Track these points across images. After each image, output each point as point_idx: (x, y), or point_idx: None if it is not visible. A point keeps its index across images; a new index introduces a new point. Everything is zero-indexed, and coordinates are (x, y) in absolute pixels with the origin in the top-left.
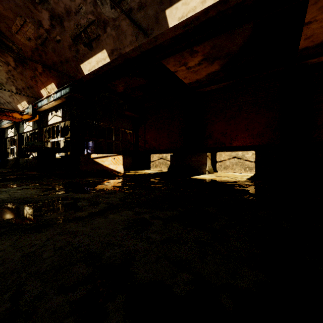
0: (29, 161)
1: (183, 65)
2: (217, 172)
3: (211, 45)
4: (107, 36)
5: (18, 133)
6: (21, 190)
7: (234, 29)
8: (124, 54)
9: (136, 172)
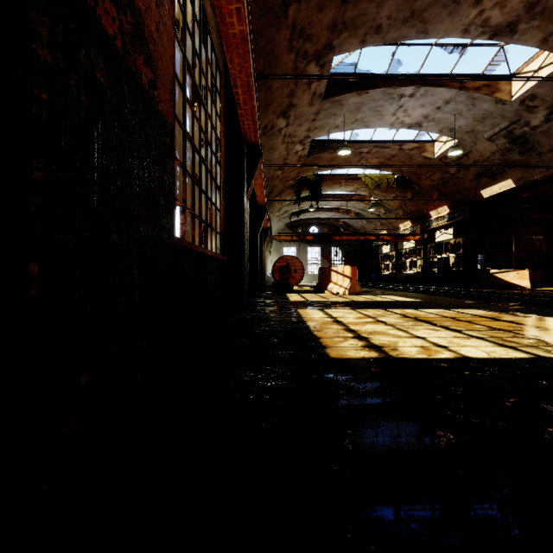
0: (409, 276)
1: None
2: None
3: None
4: (513, 170)
5: (396, 250)
6: None
7: None
8: (532, 180)
9: (548, 289)
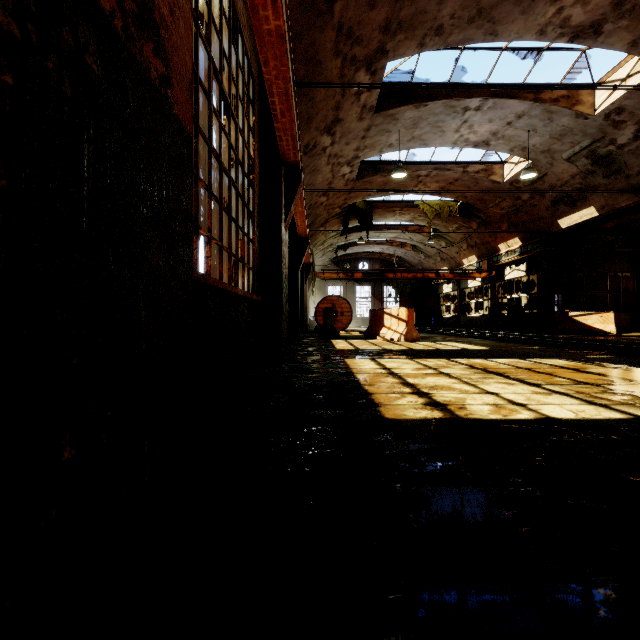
0: (475, 320)
1: None
2: None
3: None
4: (596, 196)
5: (459, 289)
6: None
7: None
8: (618, 208)
9: (637, 334)
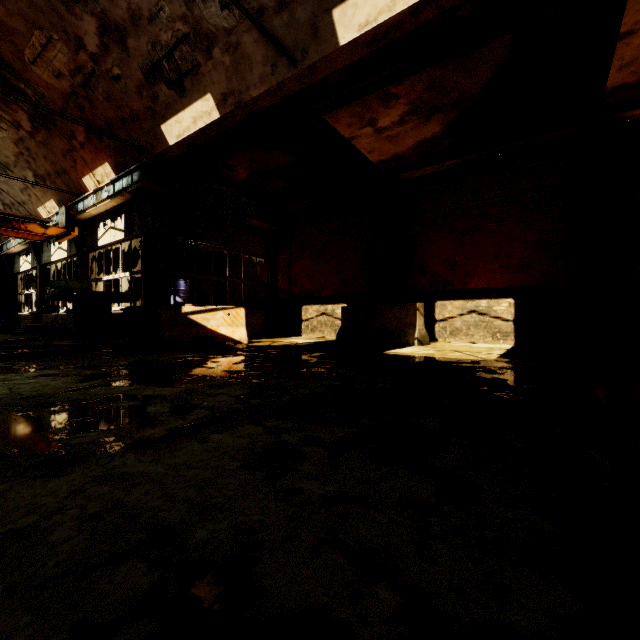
0: (60, 320)
1: (369, 124)
2: (437, 341)
3: (425, 82)
4: (213, 66)
5: (39, 265)
6: (35, 379)
7: (474, 47)
8: (248, 103)
9: (273, 342)
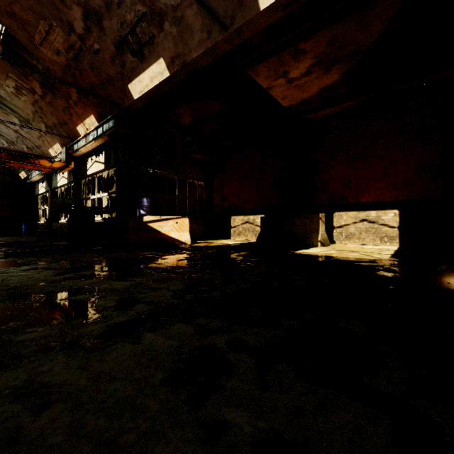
0: (63, 227)
1: (282, 76)
2: (335, 243)
3: (328, 38)
4: (164, 36)
5: (50, 189)
6: (26, 272)
7: (371, 3)
8: (190, 63)
9: (209, 243)
